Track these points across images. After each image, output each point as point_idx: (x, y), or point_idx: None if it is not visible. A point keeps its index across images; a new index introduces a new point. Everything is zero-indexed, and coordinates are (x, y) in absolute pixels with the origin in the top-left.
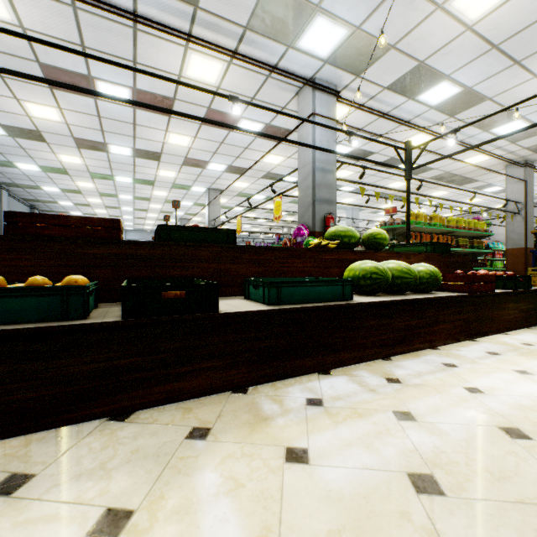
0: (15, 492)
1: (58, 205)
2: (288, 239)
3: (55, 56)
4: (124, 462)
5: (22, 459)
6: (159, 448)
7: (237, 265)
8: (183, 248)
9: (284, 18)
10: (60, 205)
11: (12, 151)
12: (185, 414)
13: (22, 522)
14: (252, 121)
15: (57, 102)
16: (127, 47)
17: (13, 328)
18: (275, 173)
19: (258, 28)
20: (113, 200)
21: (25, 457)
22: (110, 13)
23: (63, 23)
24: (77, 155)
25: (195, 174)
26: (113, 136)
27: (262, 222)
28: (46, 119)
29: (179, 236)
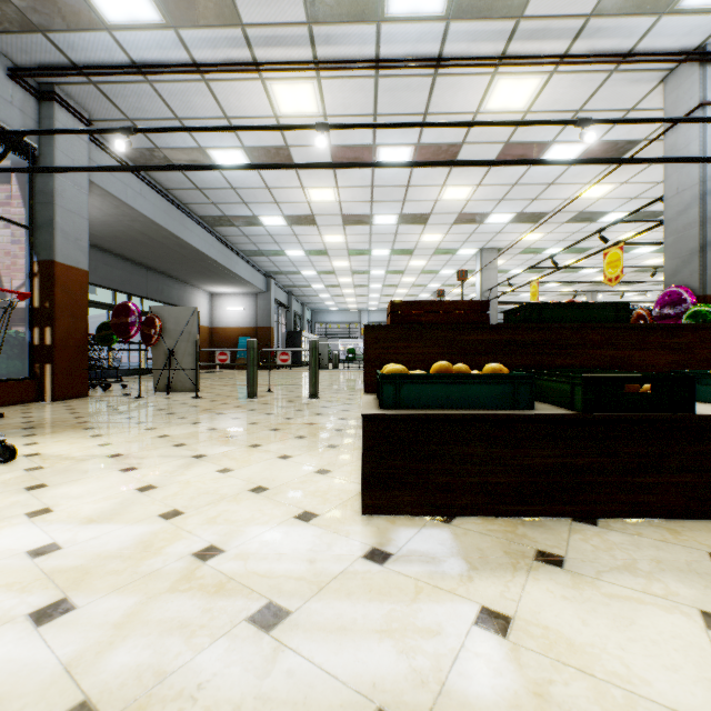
0: (563, 566)
1: (310, 288)
2: (645, 311)
3: (346, 135)
4: (657, 569)
5: (528, 538)
6: (686, 565)
7: (640, 352)
8: (565, 331)
9: None
10: (312, 288)
11: (286, 240)
12: (673, 534)
13: (609, 594)
14: (569, 143)
15: (336, 182)
16: (420, 100)
17: (490, 413)
18: (592, 211)
19: (610, 8)
20: (364, 277)
21: (529, 538)
22: (416, 68)
23: (361, 97)
24: (340, 233)
25: (466, 232)
26: (381, 205)
27: (551, 287)
28: (322, 202)
29: (553, 316)
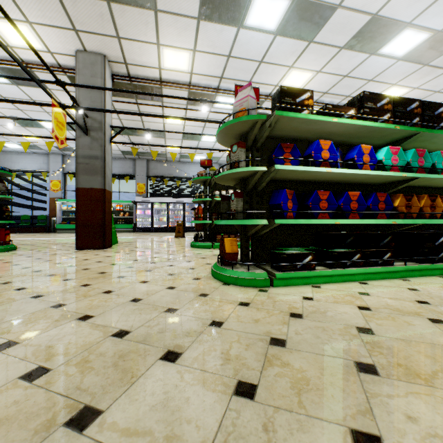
0: None
1: None
2: None
3: None
4: None
5: None
6: None
7: None
8: None
9: None
10: None
11: None
12: None
13: None
14: None
15: None
16: None
17: None
18: None
19: None
20: None
21: None
22: None
23: None
24: None
25: None
26: None
27: None
28: None
29: None
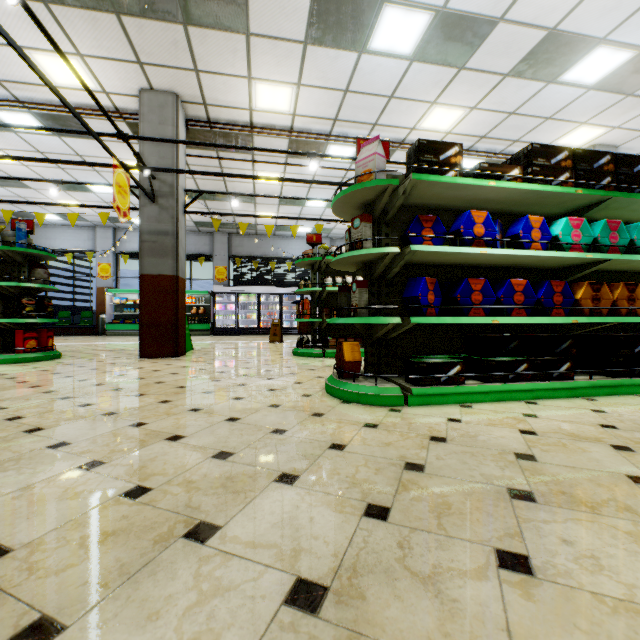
0: None
1: None
2: None
3: None
4: None
5: None
6: None
7: None
8: None
9: None
10: None
11: None
12: None
13: None
14: None
15: None
16: None
17: None
18: None
19: None
20: None
21: None
22: None
23: None
24: None
25: None
26: None
27: None
28: None
29: None
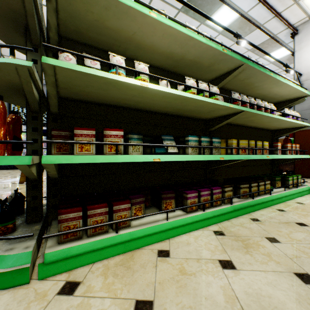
0: None
1: None
2: None
3: None
4: None
5: None
6: None
7: None
8: None
9: (286, 60)
10: None
11: None
12: None
13: None
14: None
15: None
16: None
17: None
18: None
19: None
20: None
21: None
22: None
23: None
24: None
25: None
26: None
27: None
28: None
29: None
